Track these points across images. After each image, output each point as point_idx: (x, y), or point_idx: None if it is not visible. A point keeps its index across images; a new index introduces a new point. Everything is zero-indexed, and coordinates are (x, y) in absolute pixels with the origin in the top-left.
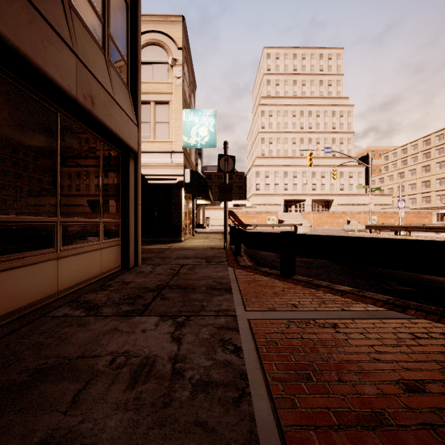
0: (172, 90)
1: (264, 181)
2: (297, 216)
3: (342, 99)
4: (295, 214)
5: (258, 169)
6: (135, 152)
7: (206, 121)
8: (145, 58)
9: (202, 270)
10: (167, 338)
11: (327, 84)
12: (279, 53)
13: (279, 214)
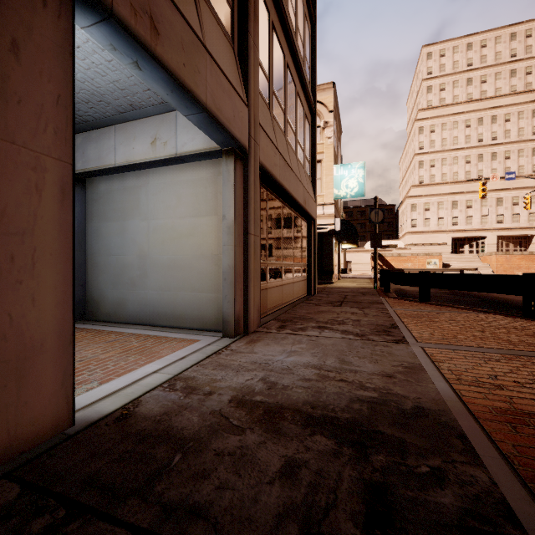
0: (324, 149)
1: (423, 216)
2: (472, 259)
3: None
4: (469, 256)
5: (414, 201)
6: (315, 220)
7: (355, 173)
8: None
9: (362, 297)
10: (357, 310)
11: (523, 73)
12: (445, 48)
13: (445, 256)
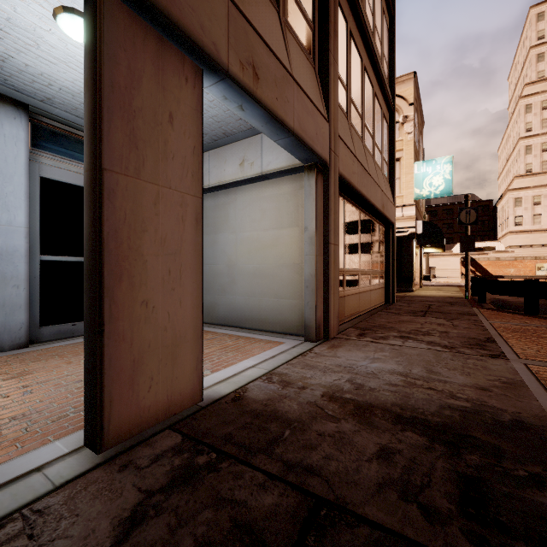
0: (403, 146)
1: (531, 211)
2: None
3: None
4: None
5: (518, 194)
6: (393, 224)
7: (440, 169)
8: None
9: (449, 308)
10: (444, 321)
11: None
12: None
13: None
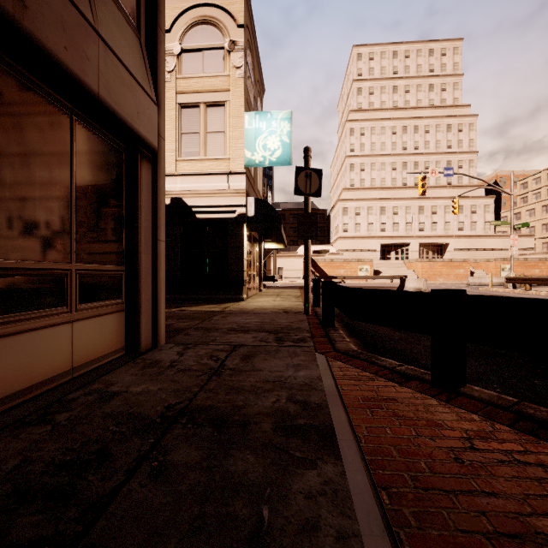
0: (230, 85)
1: (354, 220)
2: (399, 265)
3: (461, 108)
4: (396, 263)
5: (345, 204)
6: (152, 148)
7: (277, 127)
8: (192, 43)
9: (268, 362)
10: None
11: (439, 89)
12: (374, 51)
13: (375, 263)
